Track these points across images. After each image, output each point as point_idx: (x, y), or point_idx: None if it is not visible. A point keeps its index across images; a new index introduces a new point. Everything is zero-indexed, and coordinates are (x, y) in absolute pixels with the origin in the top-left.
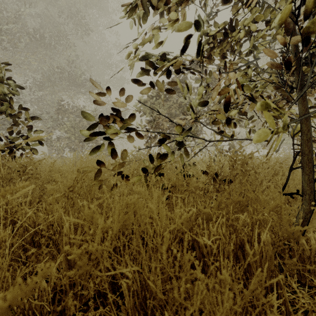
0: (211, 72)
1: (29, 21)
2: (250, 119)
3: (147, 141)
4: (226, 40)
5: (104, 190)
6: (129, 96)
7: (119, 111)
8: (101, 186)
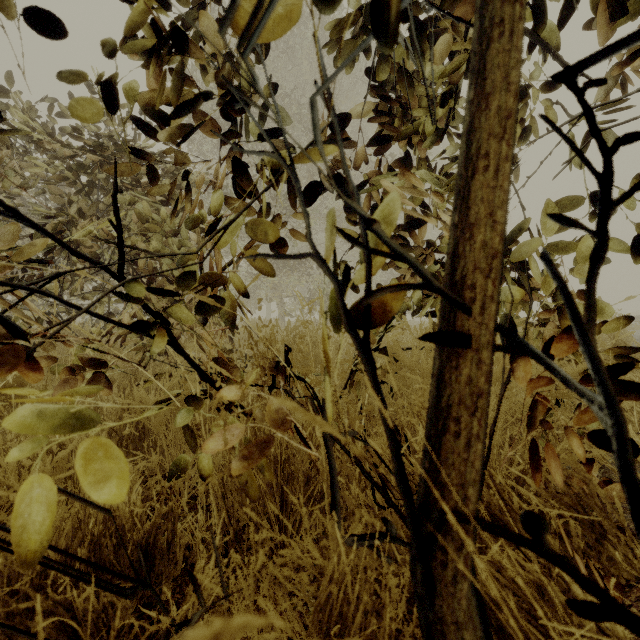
0: None
1: None
2: None
3: None
4: None
5: None
6: None
7: None
8: None
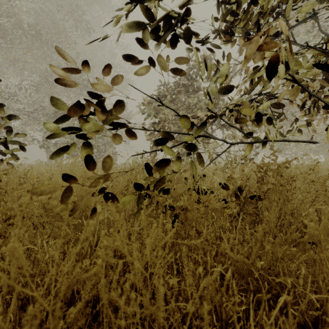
0: (229, 57)
1: (27, 18)
2: (279, 117)
3: (152, 146)
4: (251, 14)
5: (19, 255)
6: (118, 78)
7: (102, 99)
8: (74, 211)
